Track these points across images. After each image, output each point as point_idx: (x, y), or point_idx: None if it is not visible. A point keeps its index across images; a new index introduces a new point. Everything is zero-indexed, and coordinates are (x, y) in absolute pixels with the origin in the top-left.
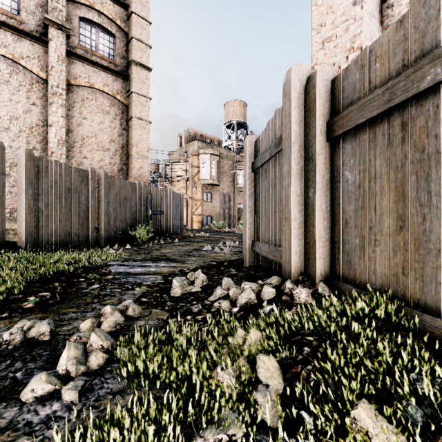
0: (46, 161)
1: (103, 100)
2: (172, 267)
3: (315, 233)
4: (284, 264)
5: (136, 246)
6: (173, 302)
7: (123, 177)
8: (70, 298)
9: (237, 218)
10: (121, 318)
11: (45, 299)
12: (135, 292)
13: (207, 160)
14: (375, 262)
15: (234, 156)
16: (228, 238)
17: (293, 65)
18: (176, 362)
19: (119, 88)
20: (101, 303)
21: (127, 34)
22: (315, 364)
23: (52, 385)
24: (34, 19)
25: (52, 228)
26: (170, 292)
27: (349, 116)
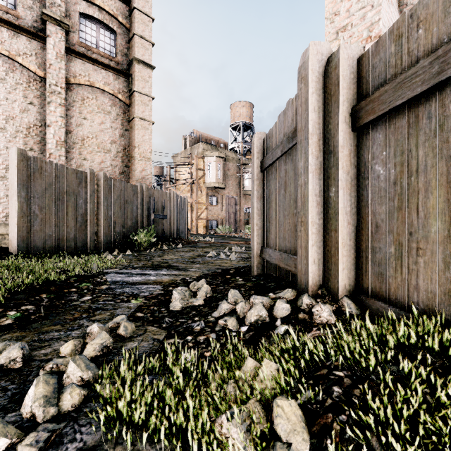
0: (41, 161)
1: (104, 99)
2: (173, 275)
3: (337, 239)
4: (300, 275)
5: (137, 252)
6: (172, 317)
7: (125, 179)
8: (56, 312)
9: (243, 222)
10: (109, 340)
11: (27, 314)
12: (130, 305)
13: (212, 163)
14: (417, 275)
15: (240, 158)
16: (235, 243)
17: (310, 43)
18: (170, 403)
19: (121, 87)
20: (90, 319)
21: (129, 30)
22: (350, 413)
23: (7, 438)
24: (31, 15)
25: (47, 233)
26: (170, 305)
27: (381, 98)
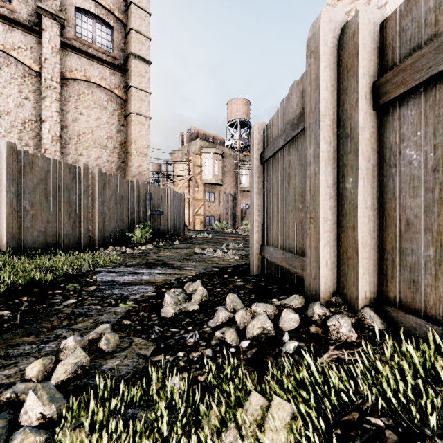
0: (32, 155)
1: (100, 95)
2: (168, 275)
3: (356, 238)
4: (309, 279)
5: (132, 249)
6: (163, 326)
7: (121, 175)
8: (34, 318)
9: (240, 219)
10: (86, 358)
11: None
12: (118, 310)
13: (210, 159)
14: None
15: (237, 155)
16: (232, 240)
17: (322, 10)
18: None
19: (117, 82)
20: (70, 327)
21: (125, 25)
22: None
23: None
24: (26, 8)
25: (38, 230)
26: (161, 311)
27: (416, 65)
